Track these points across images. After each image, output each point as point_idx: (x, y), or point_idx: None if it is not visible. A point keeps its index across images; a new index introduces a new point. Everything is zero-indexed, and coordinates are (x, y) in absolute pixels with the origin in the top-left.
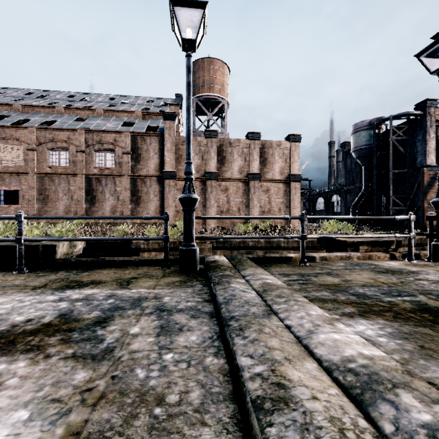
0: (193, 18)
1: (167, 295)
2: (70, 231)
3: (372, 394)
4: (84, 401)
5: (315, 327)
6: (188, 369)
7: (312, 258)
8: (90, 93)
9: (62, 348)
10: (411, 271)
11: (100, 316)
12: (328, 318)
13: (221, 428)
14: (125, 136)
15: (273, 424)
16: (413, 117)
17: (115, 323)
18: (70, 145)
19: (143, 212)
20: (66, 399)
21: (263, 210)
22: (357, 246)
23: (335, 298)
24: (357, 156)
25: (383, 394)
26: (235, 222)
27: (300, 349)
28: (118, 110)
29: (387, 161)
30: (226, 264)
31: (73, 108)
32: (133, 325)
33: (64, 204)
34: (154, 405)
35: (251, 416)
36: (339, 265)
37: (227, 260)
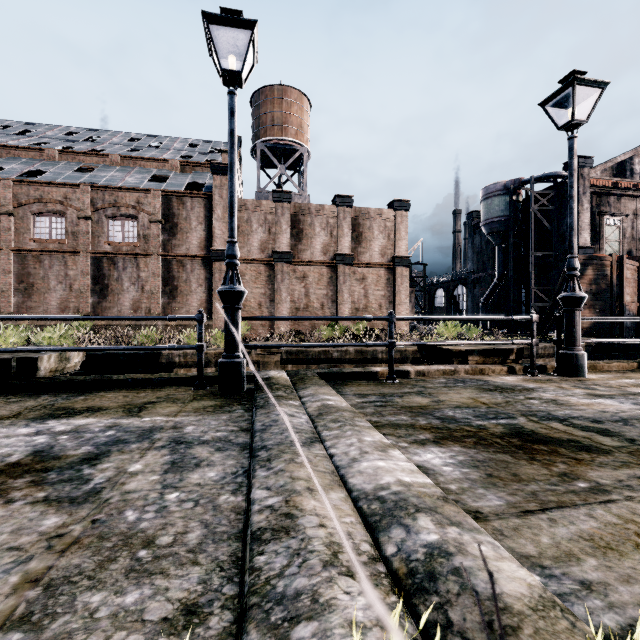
0: (239, 40)
1: (192, 424)
2: (67, 338)
3: (391, 520)
4: (51, 548)
5: (361, 455)
6: (194, 509)
7: (405, 374)
8: (101, 130)
9: (30, 492)
10: (526, 388)
11: (91, 452)
12: (384, 445)
13: (214, 566)
14: (154, 196)
15: (265, 552)
16: (562, 180)
17: (110, 460)
18: (69, 208)
19: (181, 309)
20: (27, 547)
21: (357, 307)
22: (465, 356)
23: (413, 423)
24: (488, 231)
25: (401, 519)
26: (317, 324)
27: (332, 479)
28: (143, 157)
29: (527, 240)
30: (282, 382)
31: (73, 151)
32: (135, 461)
33: (58, 296)
34: (140, 547)
35: (246, 549)
36: (439, 381)
37: (286, 377)
